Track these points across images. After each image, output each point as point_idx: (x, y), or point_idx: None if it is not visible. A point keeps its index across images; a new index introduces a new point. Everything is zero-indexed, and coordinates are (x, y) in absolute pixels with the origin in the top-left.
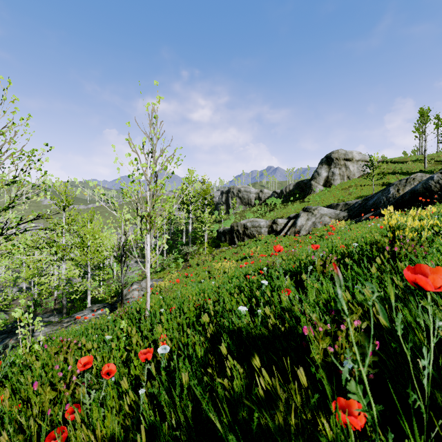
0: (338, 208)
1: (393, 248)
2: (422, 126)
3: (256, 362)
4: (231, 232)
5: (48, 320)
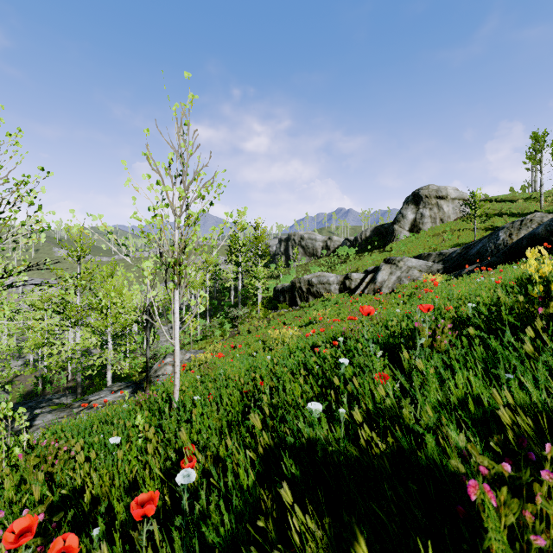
0: (429, 259)
1: (545, 310)
2: (535, 155)
3: (359, 552)
4: (292, 290)
5: (59, 401)
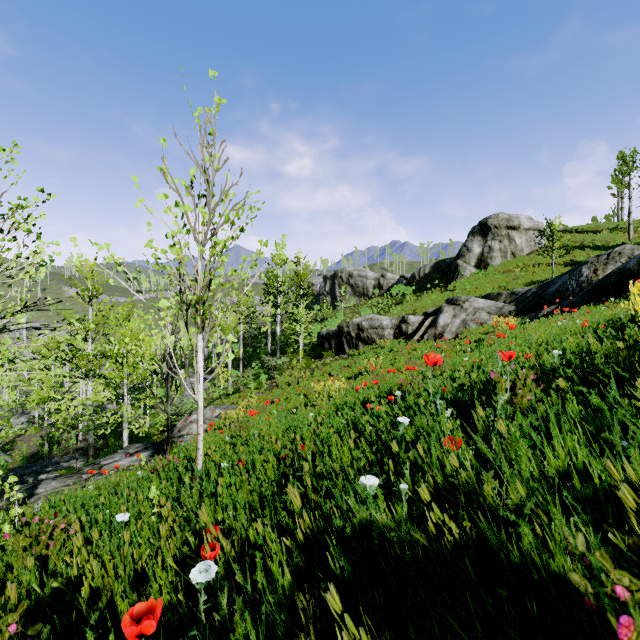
0: (499, 300)
1: None
2: (622, 179)
3: None
4: (339, 335)
5: (68, 465)
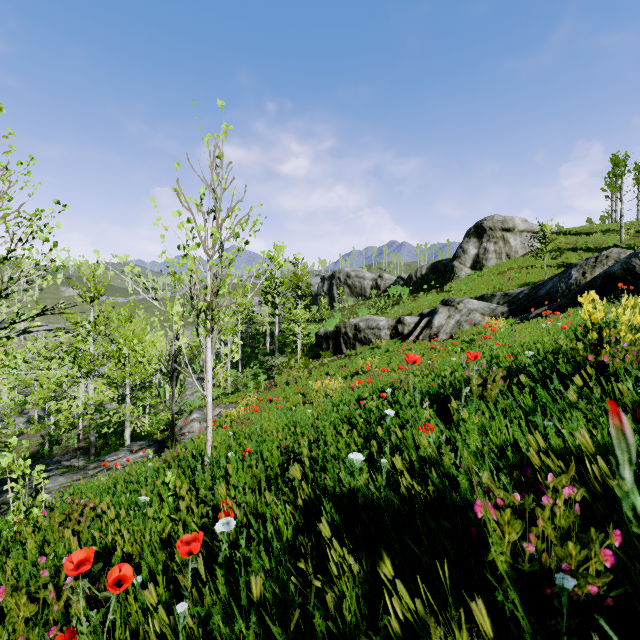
0: (493, 301)
1: (598, 358)
2: (615, 181)
3: (386, 568)
4: (337, 336)
5: (69, 464)
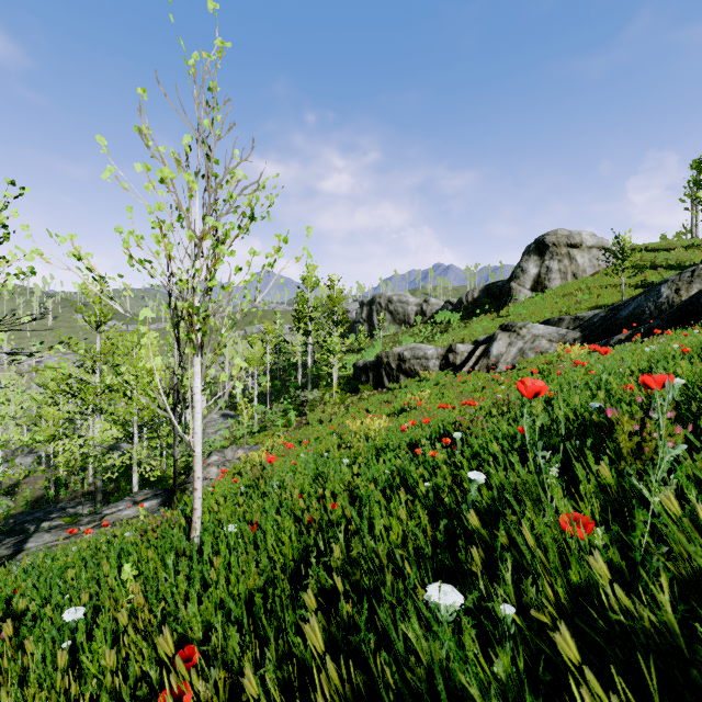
0: (561, 326)
1: None
2: (696, 191)
3: None
4: (377, 367)
5: (75, 511)
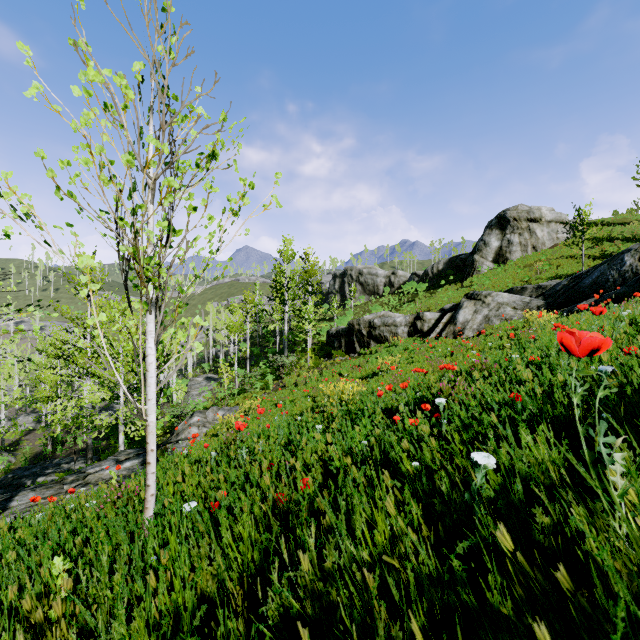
0: (524, 294)
1: None
2: None
3: None
4: (349, 333)
5: (69, 467)
